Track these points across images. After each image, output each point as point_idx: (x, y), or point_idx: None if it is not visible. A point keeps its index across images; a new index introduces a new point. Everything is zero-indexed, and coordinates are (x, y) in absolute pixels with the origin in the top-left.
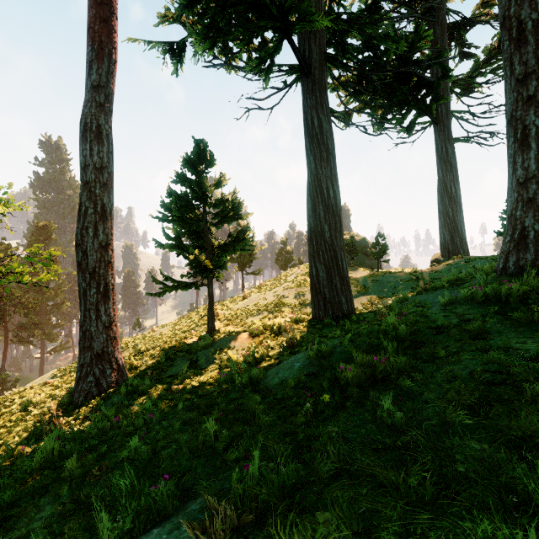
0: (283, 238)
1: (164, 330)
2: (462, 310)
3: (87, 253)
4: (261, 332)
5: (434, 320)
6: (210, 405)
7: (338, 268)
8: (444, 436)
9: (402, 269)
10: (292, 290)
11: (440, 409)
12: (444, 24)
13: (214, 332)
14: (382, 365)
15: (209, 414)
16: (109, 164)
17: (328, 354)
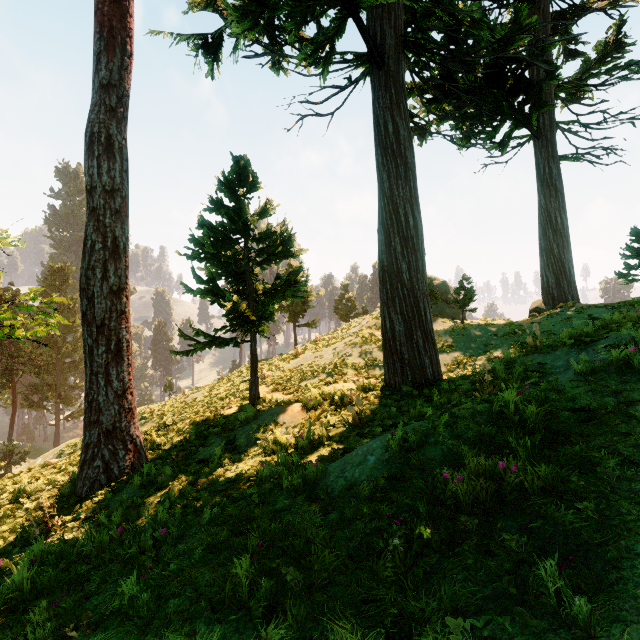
0: (343, 283)
1: (198, 395)
2: (615, 383)
3: (93, 301)
4: (318, 403)
5: (574, 397)
6: (246, 519)
7: (421, 319)
8: None
9: (492, 320)
10: (356, 347)
11: None
12: (547, 12)
13: (258, 401)
14: (514, 476)
15: (244, 535)
16: (123, 186)
17: (416, 446)
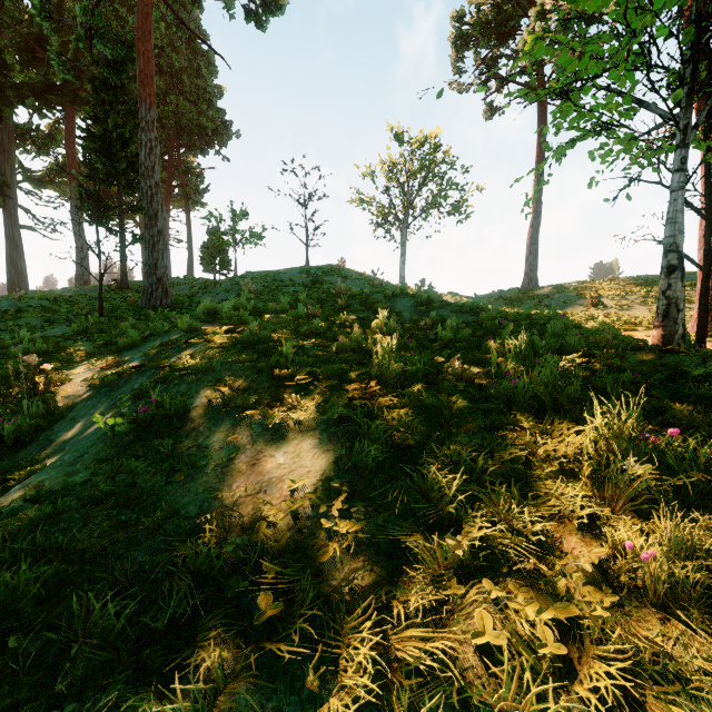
0: None
1: None
2: None
3: None
4: None
5: None
6: None
7: None
8: None
9: None
10: None
11: None
12: None
13: None
14: None
15: None
16: None
17: None
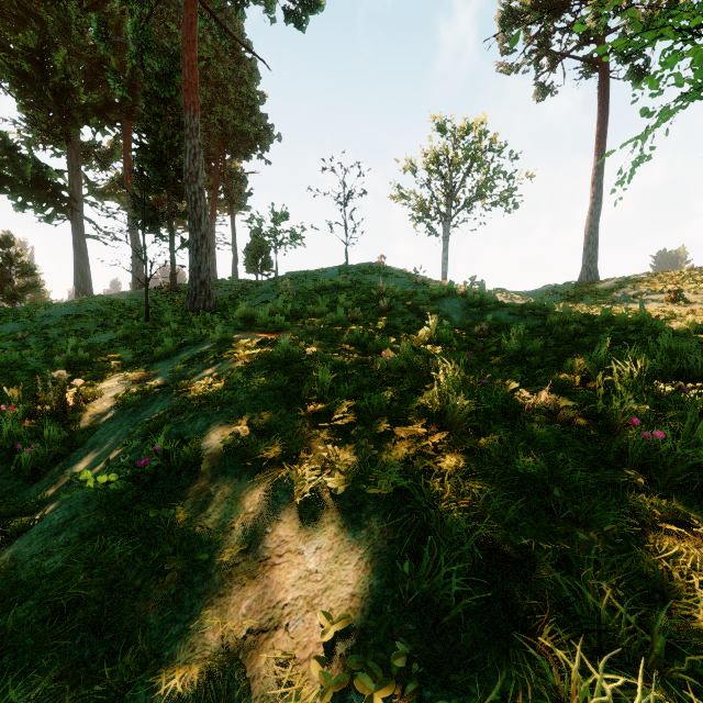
0: None
1: None
2: None
3: None
4: None
5: None
6: None
7: None
8: None
9: None
10: None
11: None
12: None
13: None
14: None
15: None
16: None
17: None
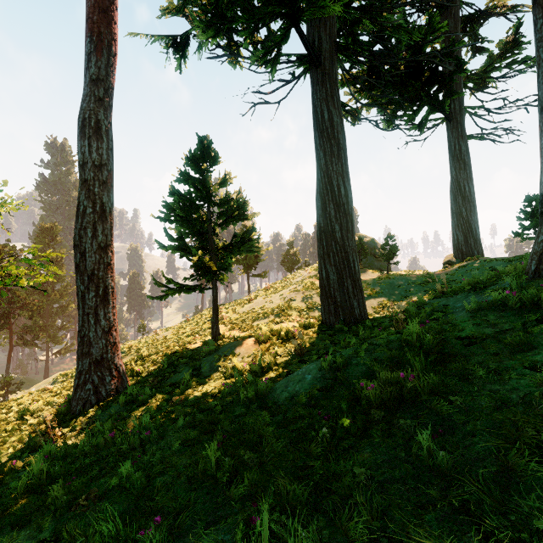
0: (289, 240)
1: (168, 334)
2: (494, 317)
3: (85, 255)
4: (268, 338)
5: (463, 329)
6: (212, 422)
7: (350, 270)
8: (508, 488)
9: (413, 272)
10: (299, 293)
11: (494, 446)
12: (457, 16)
13: (218, 337)
14: (410, 383)
15: (211, 433)
16: (109, 161)
17: (343, 367)
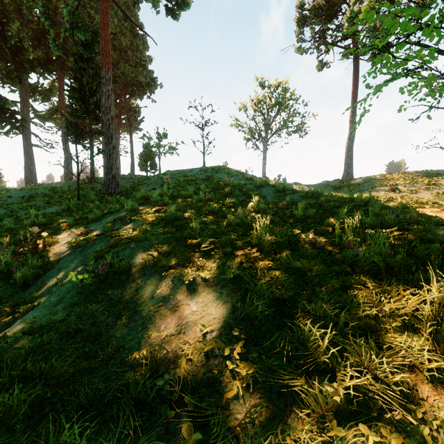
0: None
1: None
2: None
3: None
4: None
5: None
6: None
7: None
8: None
9: None
10: None
11: None
12: None
13: None
14: None
15: None
16: None
17: None
